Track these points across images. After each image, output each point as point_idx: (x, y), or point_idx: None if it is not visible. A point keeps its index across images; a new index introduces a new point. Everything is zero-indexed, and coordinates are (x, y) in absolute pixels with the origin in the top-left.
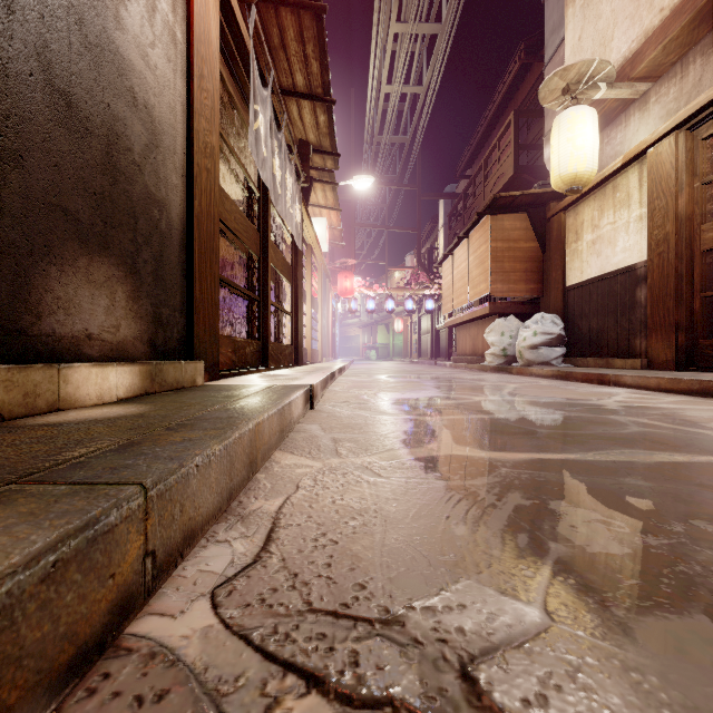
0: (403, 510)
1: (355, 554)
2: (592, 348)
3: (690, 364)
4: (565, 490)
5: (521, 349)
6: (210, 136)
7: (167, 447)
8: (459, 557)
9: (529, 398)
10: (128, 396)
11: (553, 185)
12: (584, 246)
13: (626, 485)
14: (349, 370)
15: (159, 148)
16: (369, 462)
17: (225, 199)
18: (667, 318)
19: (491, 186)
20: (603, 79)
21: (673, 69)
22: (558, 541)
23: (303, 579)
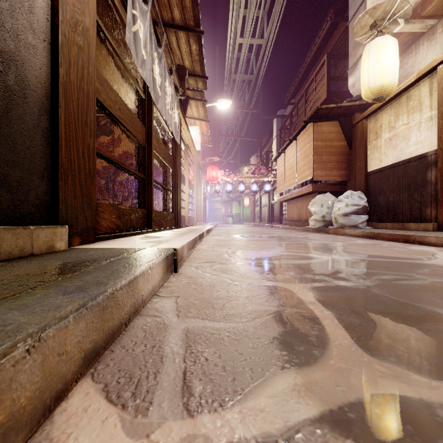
0: None
1: None
2: (389, 215)
3: None
4: None
5: (337, 216)
6: (81, 16)
7: None
8: None
9: (367, 257)
10: None
11: (363, 96)
12: (382, 142)
13: None
14: (214, 231)
15: None
16: None
17: (109, 90)
18: None
19: (310, 107)
20: (401, 16)
21: None
22: None
23: None
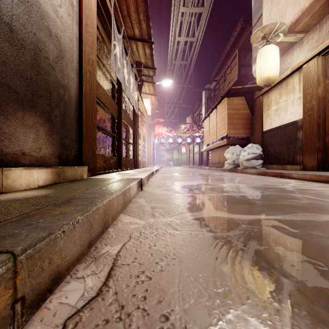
0: (190, 253)
1: (162, 288)
2: (275, 160)
3: (324, 168)
4: (281, 239)
5: (242, 161)
6: (91, 55)
7: (47, 218)
8: (228, 291)
9: (248, 184)
10: (45, 184)
11: (257, 83)
12: (272, 112)
13: (314, 235)
14: (160, 171)
15: (64, 59)
16: (170, 221)
17: (100, 88)
18: (313, 145)
19: (227, 84)
20: (281, 32)
21: (315, 27)
22: (287, 277)
23: (127, 311)
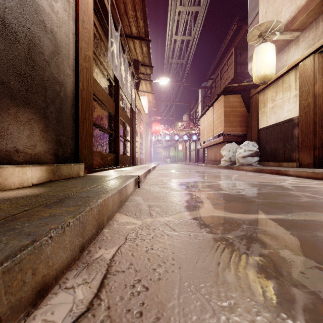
0: (190, 258)
1: (160, 301)
2: (271, 157)
3: (320, 165)
4: (285, 241)
5: (238, 158)
6: (88, 51)
7: (34, 222)
8: (234, 304)
9: (245, 181)
10: (39, 182)
11: (253, 80)
12: (268, 109)
13: (320, 237)
14: (157, 167)
15: (60, 54)
16: (168, 221)
17: (97, 85)
18: (309, 143)
19: (223, 82)
20: (277, 30)
21: (311, 25)
22: (298, 287)
23: None
